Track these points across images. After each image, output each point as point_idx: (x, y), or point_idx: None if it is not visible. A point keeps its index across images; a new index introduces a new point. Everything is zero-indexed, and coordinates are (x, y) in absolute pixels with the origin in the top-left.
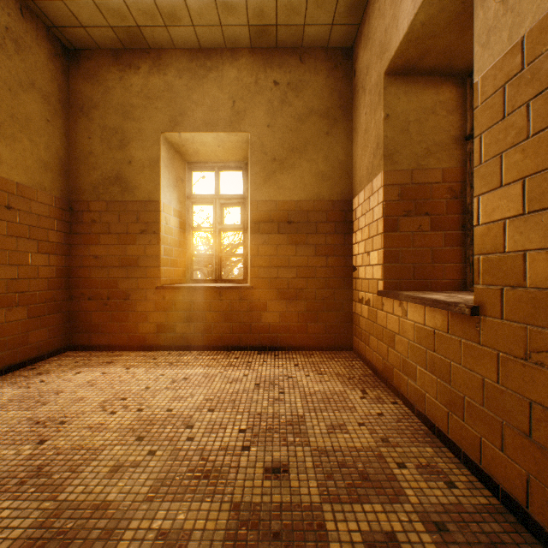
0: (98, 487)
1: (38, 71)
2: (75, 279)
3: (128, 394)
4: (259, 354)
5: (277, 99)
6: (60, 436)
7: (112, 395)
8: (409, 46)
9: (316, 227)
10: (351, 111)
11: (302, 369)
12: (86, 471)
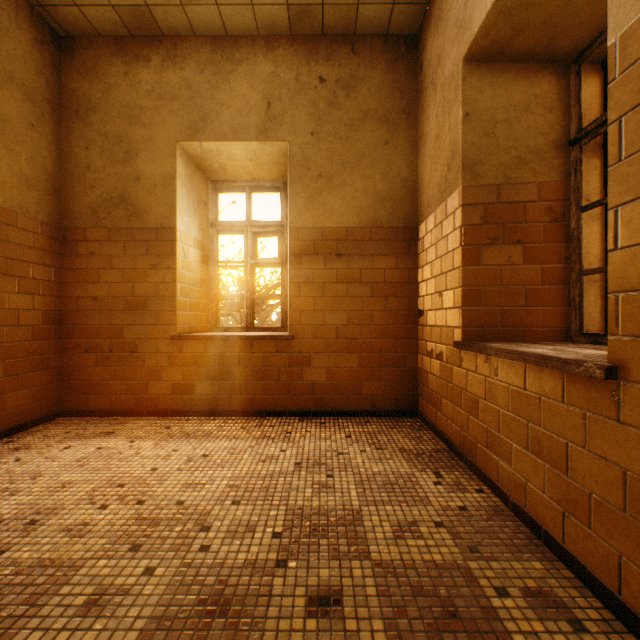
0: (63, 632)
1: (19, 61)
2: (69, 326)
3: (127, 478)
4: (300, 422)
5: (324, 100)
6: (25, 544)
7: (106, 479)
8: (499, 20)
9: (372, 261)
10: (416, 115)
11: (356, 442)
12: (50, 603)
